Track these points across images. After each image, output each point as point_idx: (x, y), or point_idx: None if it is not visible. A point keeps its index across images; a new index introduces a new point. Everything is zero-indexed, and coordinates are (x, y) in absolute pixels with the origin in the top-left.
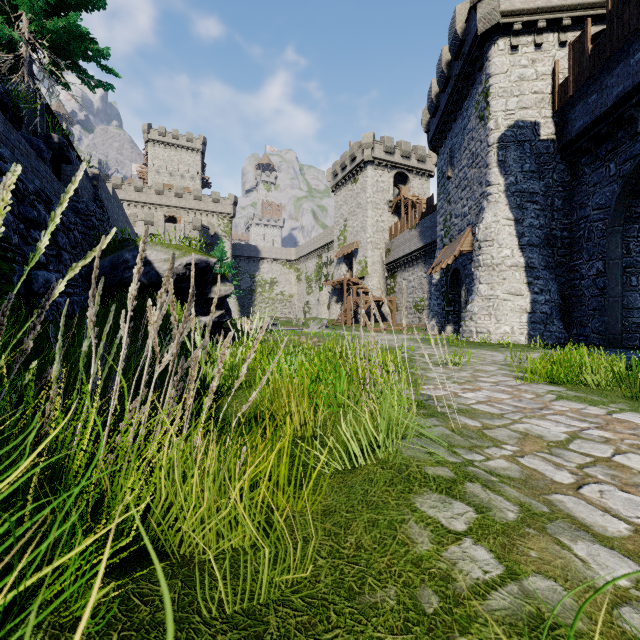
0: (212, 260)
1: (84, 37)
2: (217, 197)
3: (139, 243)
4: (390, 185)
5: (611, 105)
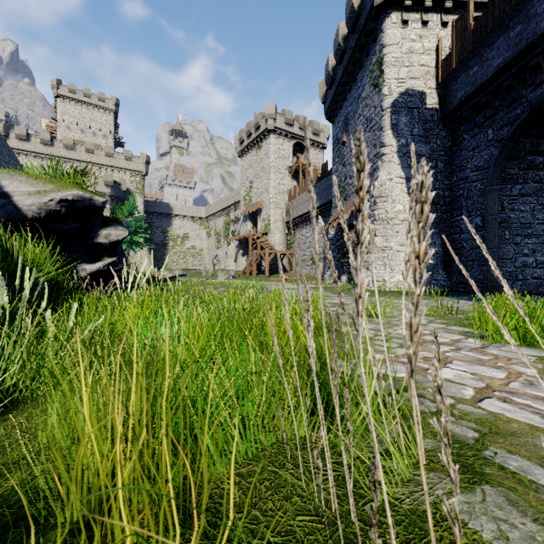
0: (99, 199)
1: None
2: (129, 155)
3: None
4: (290, 153)
5: (492, 75)
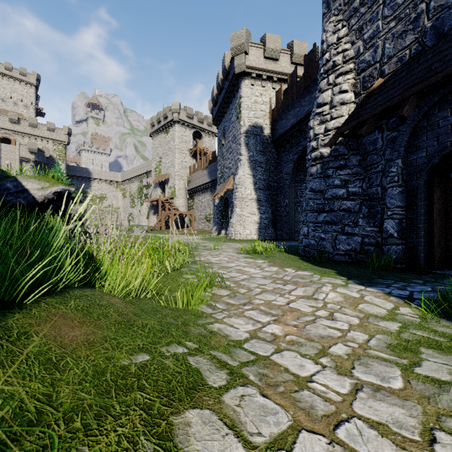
0: (72, 189)
1: None
2: (52, 127)
3: (17, 176)
4: (190, 139)
5: (289, 128)
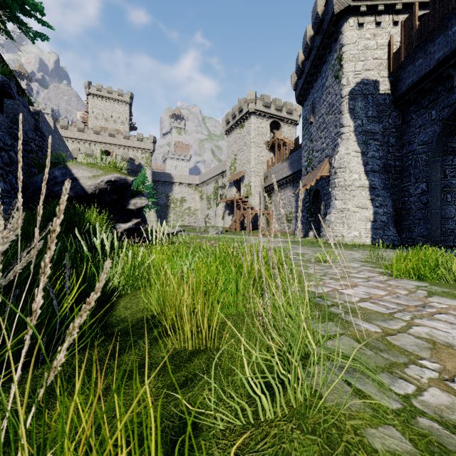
0: (130, 178)
1: None
2: (141, 137)
3: (67, 163)
4: (267, 130)
5: (434, 66)
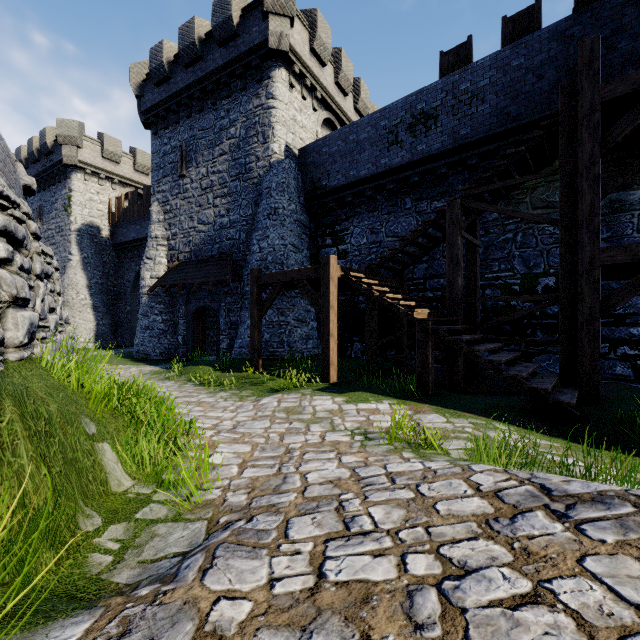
0: None
1: None
2: None
3: None
4: None
5: (131, 240)
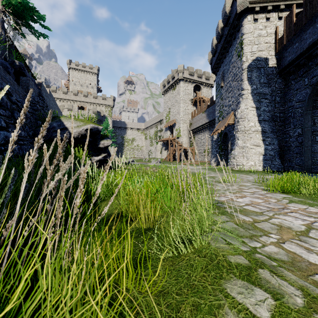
0: (100, 127)
1: (32, 10)
2: (105, 97)
3: (61, 118)
4: (192, 91)
5: (306, 48)
